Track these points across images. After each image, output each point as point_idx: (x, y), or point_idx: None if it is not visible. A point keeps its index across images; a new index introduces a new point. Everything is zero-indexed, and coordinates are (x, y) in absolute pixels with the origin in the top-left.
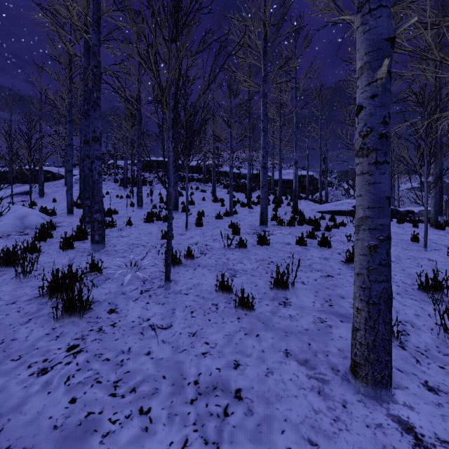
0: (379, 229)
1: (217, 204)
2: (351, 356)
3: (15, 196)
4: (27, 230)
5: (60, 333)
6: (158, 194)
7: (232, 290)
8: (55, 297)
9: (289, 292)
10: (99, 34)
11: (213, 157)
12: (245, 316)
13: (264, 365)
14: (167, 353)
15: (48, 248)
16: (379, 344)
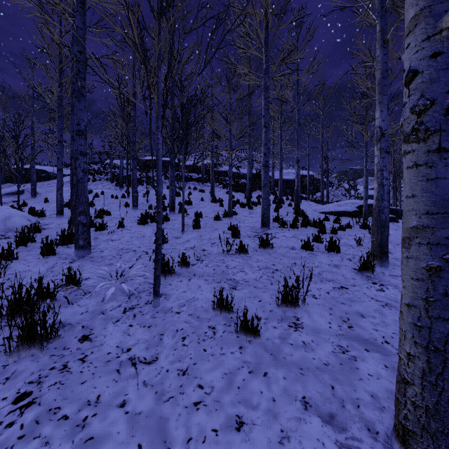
0: (443, 244)
1: (216, 204)
2: (396, 416)
3: (6, 196)
4: (9, 233)
5: (12, 373)
6: (154, 194)
7: (232, 308)
8: (7, 326)
9: (299, 310)
10: (84, 16)
11: (212, 156)
12: (248, 344)
13: (277, 425)
14: (147, 404)
15: (27, 254)
16: (445, 408)
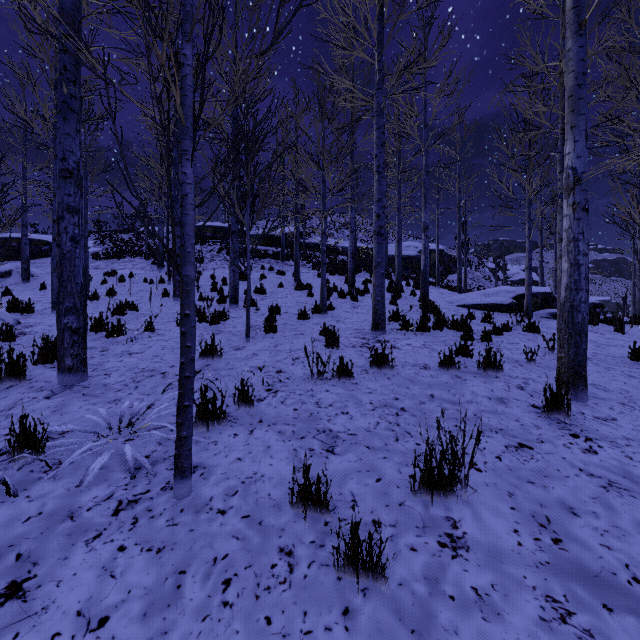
0: None
1: (302, 293)
2: None
3: None
4: None
5: None
6: (210, 277)
7: (328, 505)
8: None
9: (454, 500)
10: None
11: (296, 220)
12: (362, 600)
13: None
14: None
15: None
16: None
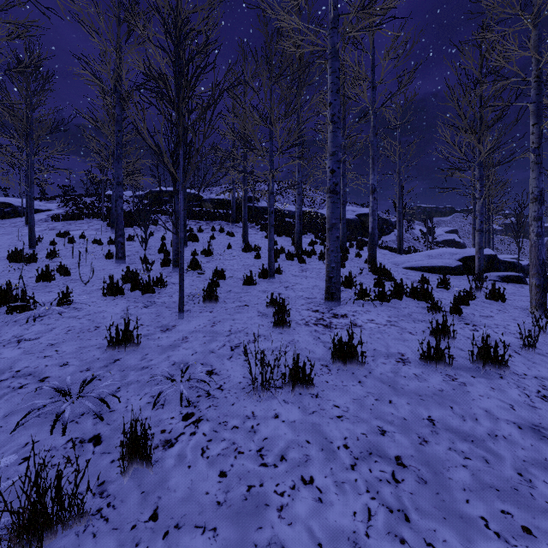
0: None
1: (250, 255)
2: None
3: None
4: None
5: None
6: (160, 238)
7: None
8: None
9: None
10: None
11: (244, 183)
12: None
13: None
14: None
15: None
16: None
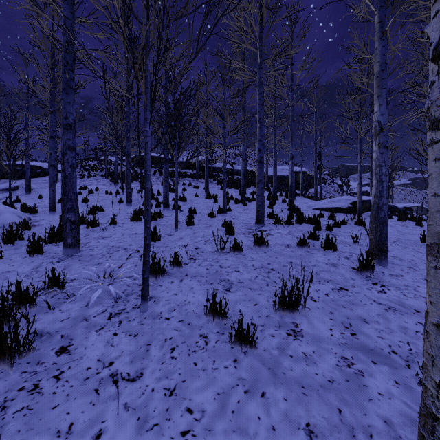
0: None
1: (210, 201)
2: None
3: (0, 192)
4: None
5: None
6: None
7: (226, 314)
8: None
9: (298, 315)
10: (72, 6)
11: (206, 152)
12: (244, 356)
13: None
14: (127, 434)
15: (14, 253)
16: None
